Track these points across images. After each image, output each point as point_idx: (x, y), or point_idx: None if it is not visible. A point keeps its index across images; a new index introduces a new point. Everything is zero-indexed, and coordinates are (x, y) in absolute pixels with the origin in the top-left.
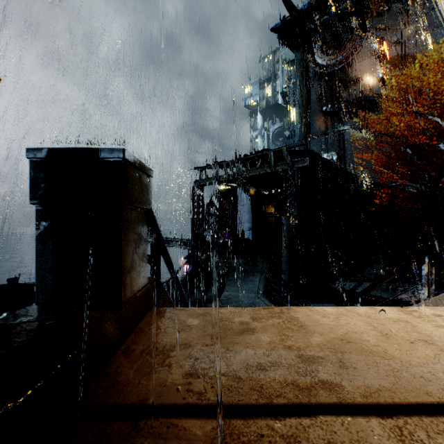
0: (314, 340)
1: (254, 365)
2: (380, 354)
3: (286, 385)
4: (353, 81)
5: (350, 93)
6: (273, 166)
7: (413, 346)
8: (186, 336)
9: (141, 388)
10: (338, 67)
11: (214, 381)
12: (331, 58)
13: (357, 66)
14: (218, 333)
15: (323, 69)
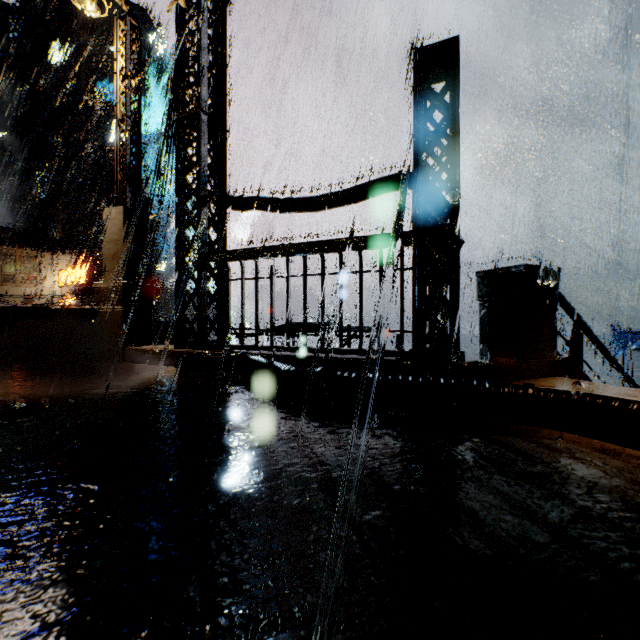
0: None
1: None
2: None
3: None
4: None
5: None
6: None
7: None
8: (565, 386)
9: None
10: None
11: None
12: None
13: None
14: (593, 390)
15: None
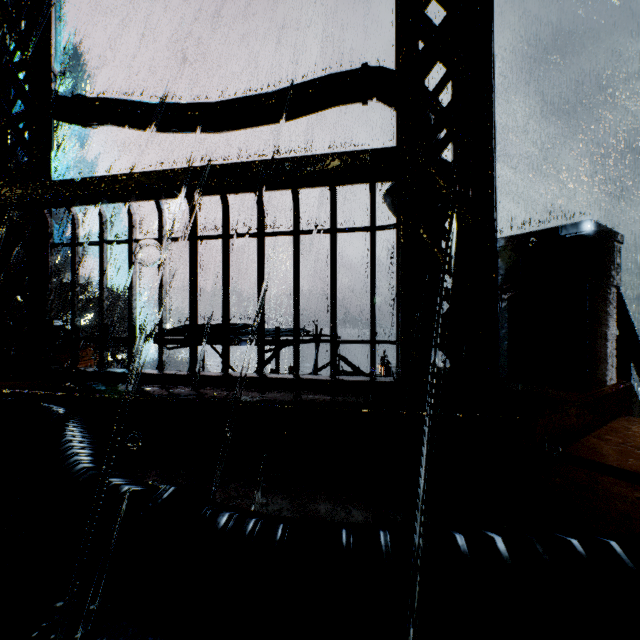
0: None
1: None
2: None
3: None
4: None
5: None
6: None
7: None
8: None
9: (632, 465)
10: None
11: None
12: None
13: None
14: None
15: None
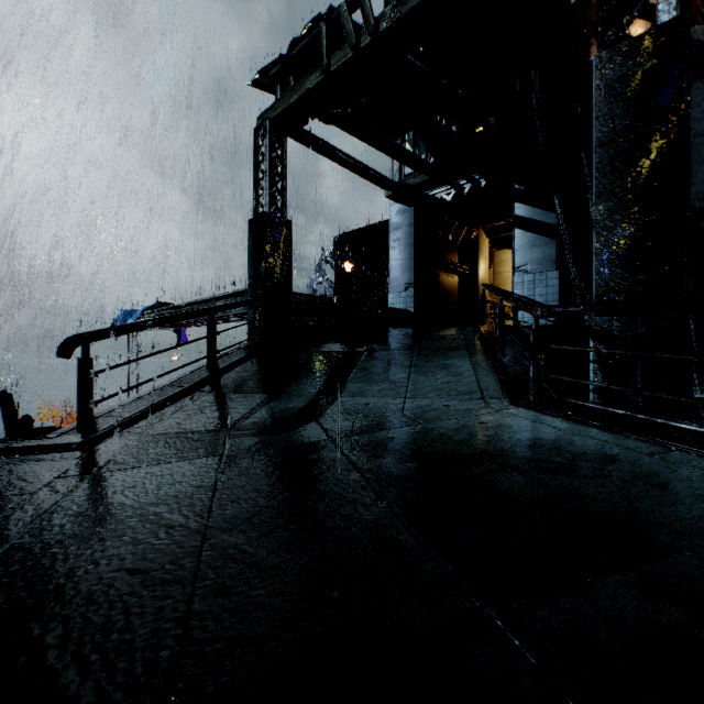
0: None
1: None
2: None
3: None
4: None
5: None
6: None
7: None
8: None
9: None
10: None
11: None
12: None
13: None
14: None
15: None
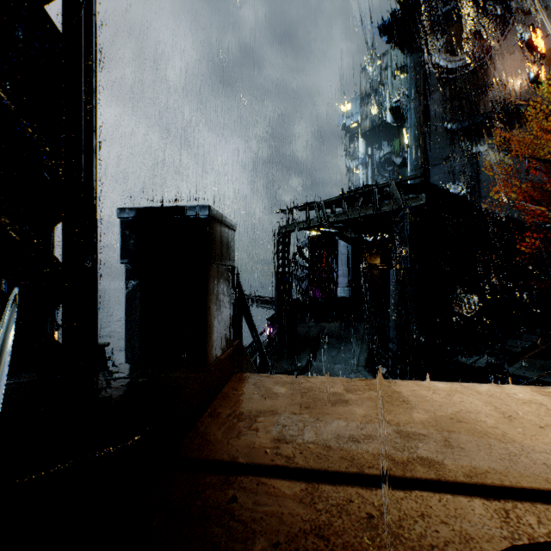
0: (417, 417)
1: (345, 437)
2: (497, 436)
3: (380, 458)
4: (491, 86)
5: (487, 102)
6: (378, 206)
7: (541, 431)
8: (272, 403)
9: (231, 448)
10: (470, 69)
11: (302, 448)
12: (459, 58)
13: (497, 65)
14: (307, 402)
15: (448, 73)
